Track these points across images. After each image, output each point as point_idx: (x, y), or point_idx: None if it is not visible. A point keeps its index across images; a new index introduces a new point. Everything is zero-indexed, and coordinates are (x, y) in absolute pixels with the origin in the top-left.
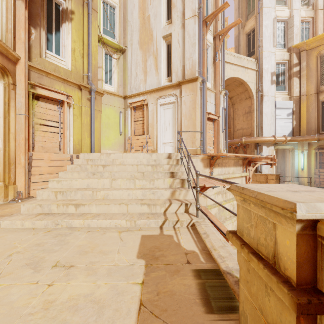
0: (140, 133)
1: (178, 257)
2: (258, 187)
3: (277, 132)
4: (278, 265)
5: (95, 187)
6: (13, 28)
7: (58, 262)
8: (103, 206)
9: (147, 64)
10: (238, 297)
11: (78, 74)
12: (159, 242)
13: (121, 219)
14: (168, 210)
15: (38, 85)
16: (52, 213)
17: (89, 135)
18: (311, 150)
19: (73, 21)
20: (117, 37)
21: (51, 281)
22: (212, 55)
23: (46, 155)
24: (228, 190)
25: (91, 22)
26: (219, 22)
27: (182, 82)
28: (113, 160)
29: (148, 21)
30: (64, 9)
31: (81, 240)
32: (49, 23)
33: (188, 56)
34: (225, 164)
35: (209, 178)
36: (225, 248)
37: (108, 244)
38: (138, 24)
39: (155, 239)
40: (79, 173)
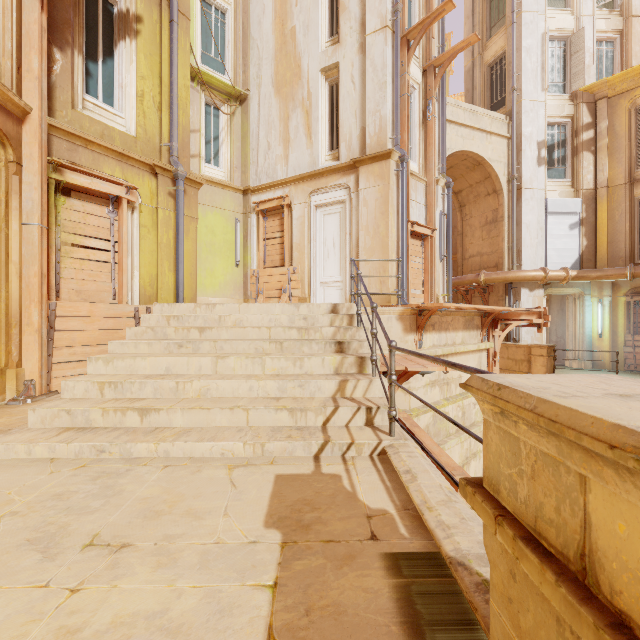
0: (277, 263)
1: (352, 524)
2: (536, 384)
3: (550, 261)
4: (593, 577)
5: (183, 373)
6: (16, 49)
7: (96, 537)
8: (197, 413)
9: (289, 125)
10: (483, 624)
11: (151, 143)
12: (312, 490)
13: (233, 440)
14: (332, 422)
15: (68, 165)
16: (92, 428)
17: (173, 267)
18: (617, 296)
19: (140, 36)
20: (230, 70)
21: (79, 580)
22: (421, 108)
23: (85, 307)
24: (463, 388)
25: (176, 38)
26: (434, 40)
27: (360, 160)
28: (220, 317)
29: (292, 38)
30: (121, 13)
31: (150, 485)
32: (92, 40)
33: (371, 108)
34: (446, 325)
35: (417, 356)
36: (451, 506)
37: (205, 494)
38: (272, 45)
39: (303, 484)
40: (150, 344)
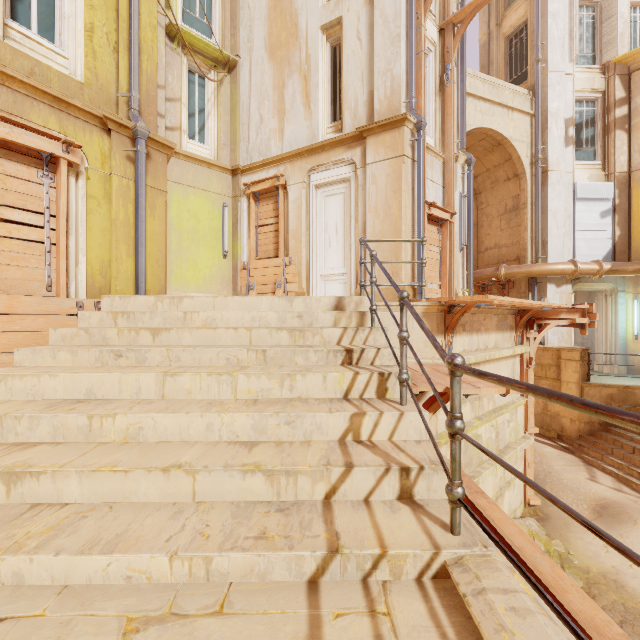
0: (271, 253)
1: None
2: None
3: (579, 253)
4: None
5: (113, 398)
6: None
7: None
8: (104, 479)
9: (284, 93)
10: None
11: (104, 92)
12: None
13: (152, 549)
14: (341, 493)
15: None
16: None
17: (133, 251)
18: None
19: None
20: (218, 34)
21: None
22: (437, 73)
23: (1, 300)
24: None
25: None
26: None
27: (368, 129)
28: (185, 314)
29: None
30: None
31: None
32: None
33: (381, 67)
34: (477, 325)
35: (570, 406)
36: None
37: None
38: (265, 3)
39: None
40: (74, 352)
